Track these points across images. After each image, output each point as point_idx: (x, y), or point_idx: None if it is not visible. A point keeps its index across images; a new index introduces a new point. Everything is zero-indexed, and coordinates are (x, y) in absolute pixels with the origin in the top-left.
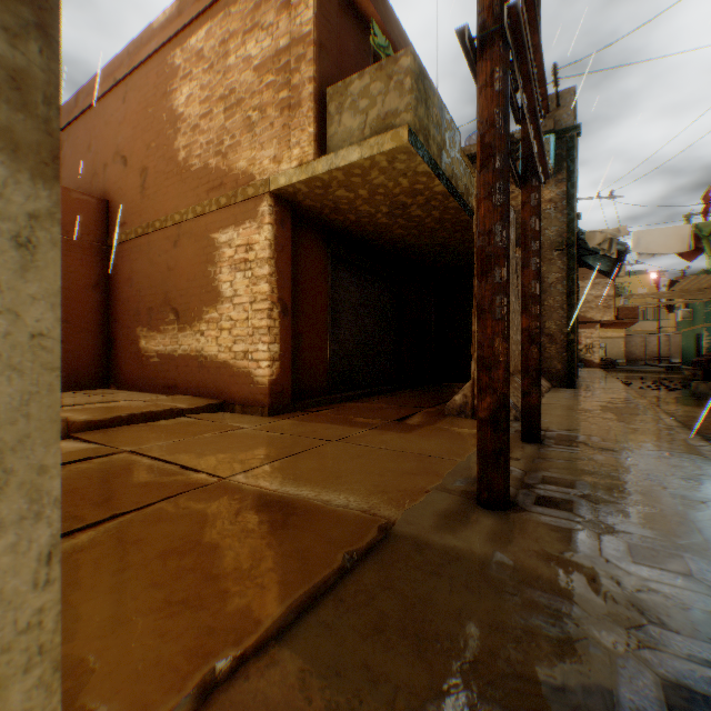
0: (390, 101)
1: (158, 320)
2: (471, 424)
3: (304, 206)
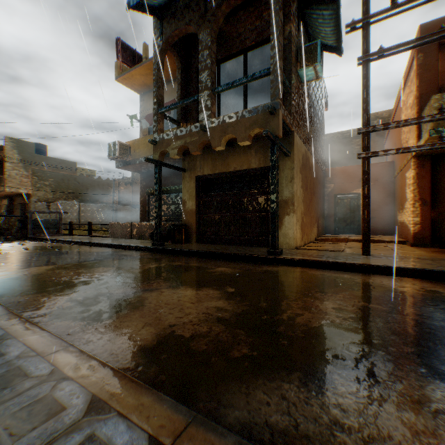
0: None
1: (398, 208)
2: None
3: (436, 153)
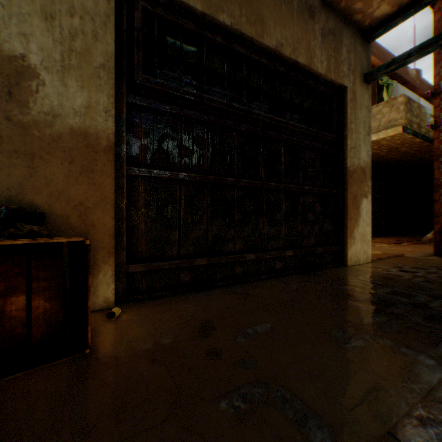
0: (391, 115)
1: None
2: None
3: None
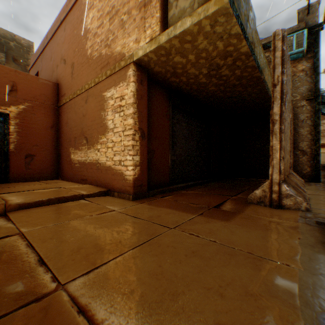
0: None
1: (78, 143)
2: (272, 213)
3: (155, 72)
